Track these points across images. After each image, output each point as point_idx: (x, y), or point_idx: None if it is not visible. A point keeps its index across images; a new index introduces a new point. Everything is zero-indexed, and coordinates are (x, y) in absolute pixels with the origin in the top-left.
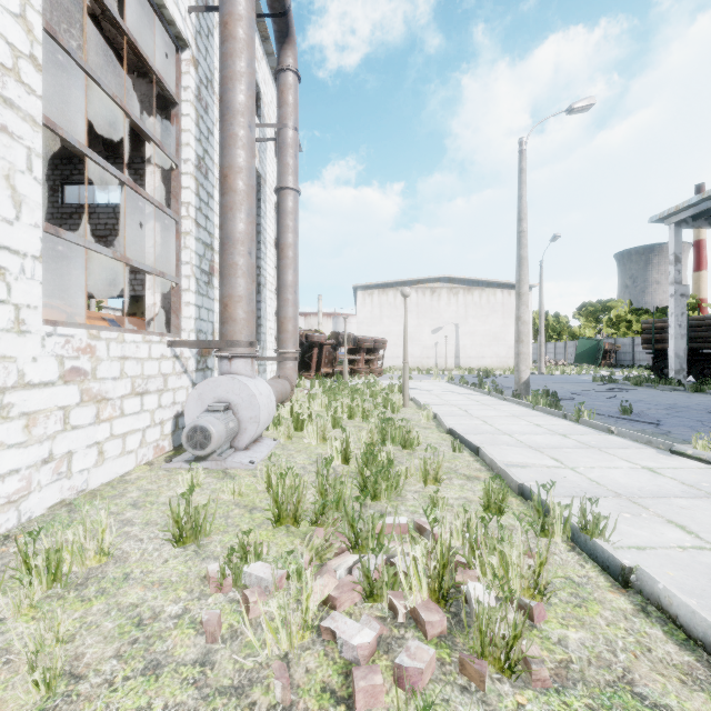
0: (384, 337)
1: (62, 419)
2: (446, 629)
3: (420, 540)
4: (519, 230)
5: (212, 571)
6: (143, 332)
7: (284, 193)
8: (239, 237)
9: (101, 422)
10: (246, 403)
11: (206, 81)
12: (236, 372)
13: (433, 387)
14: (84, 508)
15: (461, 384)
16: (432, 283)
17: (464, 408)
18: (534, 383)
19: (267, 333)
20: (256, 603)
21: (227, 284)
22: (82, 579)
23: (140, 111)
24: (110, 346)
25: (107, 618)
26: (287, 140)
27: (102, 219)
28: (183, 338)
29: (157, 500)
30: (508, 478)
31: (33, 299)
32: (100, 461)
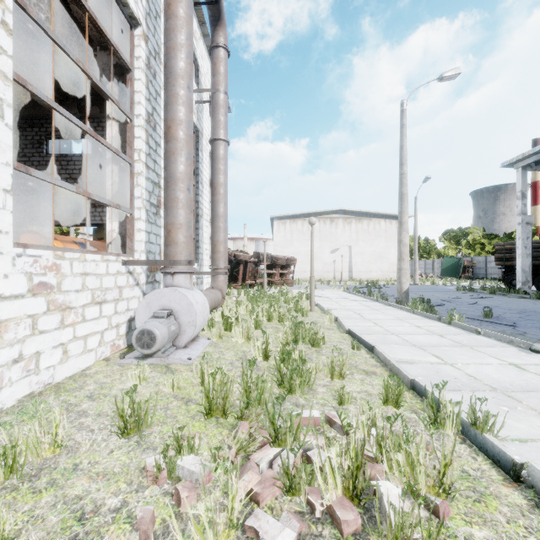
0: (294, 256)
1: (31, 325)
2: (360, 527)
3: (335, 442)
4: (401, 172)
5: (150, 464)
6: (102, 253)
7: (217, 144)
8: (180, 176)
9: (65, 327)
10: (185, 310)
11: (154, 53)
12: (177, 285)
13: (333, 295)
14: (40, 406)
15: (354, 293)
16: (331, 215)
17: (358, 312)
18: (411, 292)
19: (203, 253)
20: (186, 498)
21: (170, 214)
22: (37, 469)
23: (102, 77)
24: (73, 264)
25: (52, 511)
26: (219, 102)
27: (77, 165)
28: (136, 257)
29: (109, 392)
30: (400, 374)
31: (5, 225)
32: (64, 359)
